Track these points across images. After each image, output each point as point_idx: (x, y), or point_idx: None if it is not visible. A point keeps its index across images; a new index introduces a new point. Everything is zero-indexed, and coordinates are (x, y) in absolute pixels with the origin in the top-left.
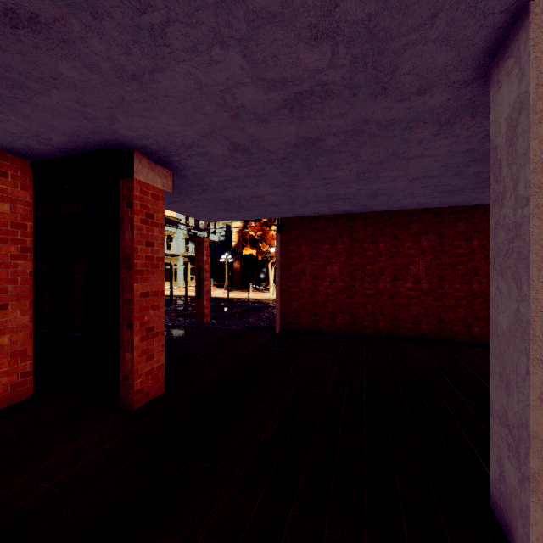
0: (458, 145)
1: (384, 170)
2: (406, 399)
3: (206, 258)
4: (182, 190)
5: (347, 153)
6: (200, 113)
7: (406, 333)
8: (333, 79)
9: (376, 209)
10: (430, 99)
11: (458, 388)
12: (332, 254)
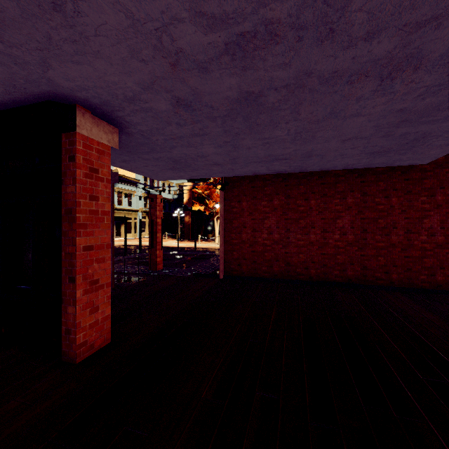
0: (394, 103)
1: (320, 130)
2: (342, 346)
3: (158, 213)
4: (132, 149)
5: (287, 111)
6: (137, 59)
7: (334, 278)
8: (278, 16)
9: (308, 170)
10: (377, 47)
11: (388, 333)
12: (269, 209)
